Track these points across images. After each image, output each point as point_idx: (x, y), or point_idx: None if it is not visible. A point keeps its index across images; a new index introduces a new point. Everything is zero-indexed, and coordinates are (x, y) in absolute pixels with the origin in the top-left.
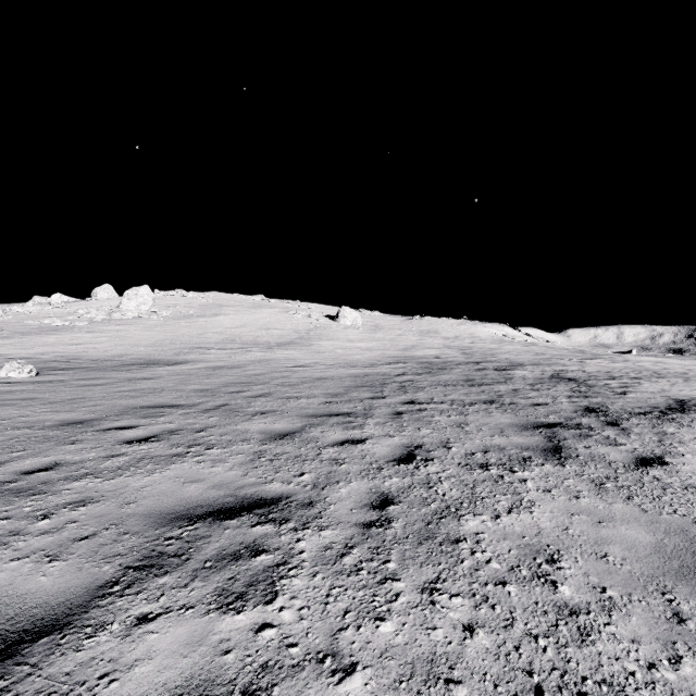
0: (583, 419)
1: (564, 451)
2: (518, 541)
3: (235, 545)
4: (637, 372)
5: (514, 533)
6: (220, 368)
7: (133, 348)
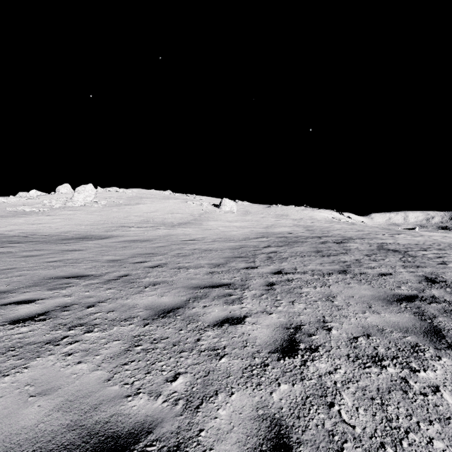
0: (432, 290)
1: (447, 335)
2: None
3: None
4: (437, 244)
5: None
6: (134, 241)
7: (76, 227)
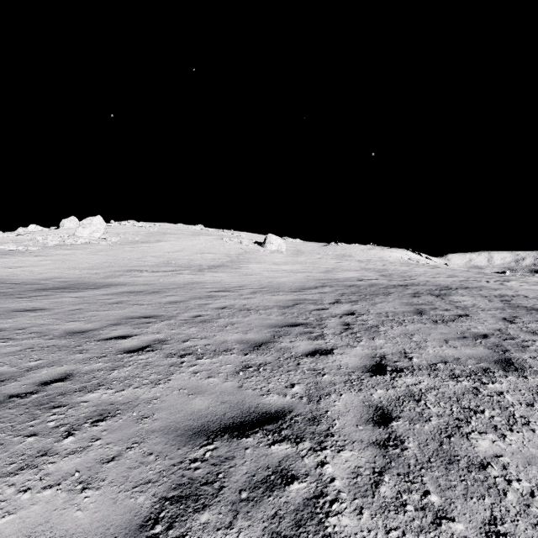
0: None
1: None
2: None
3: None
4: None
5: None
6: (138, 293)
7: (68, 271)
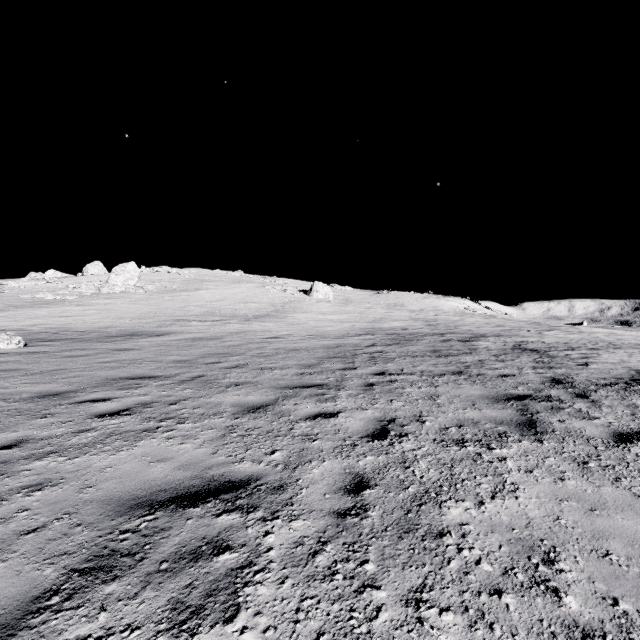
0: (551, 390)
1: (539, 426)
2: (507, 534)
3: (196, 540)
4: (594, 343)
5: (502, 524)
6: (199, 339)
7: (119, 320)
